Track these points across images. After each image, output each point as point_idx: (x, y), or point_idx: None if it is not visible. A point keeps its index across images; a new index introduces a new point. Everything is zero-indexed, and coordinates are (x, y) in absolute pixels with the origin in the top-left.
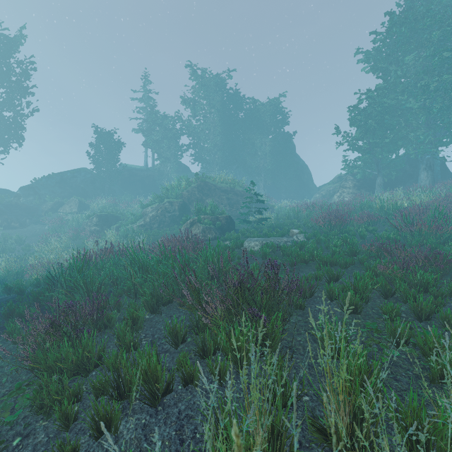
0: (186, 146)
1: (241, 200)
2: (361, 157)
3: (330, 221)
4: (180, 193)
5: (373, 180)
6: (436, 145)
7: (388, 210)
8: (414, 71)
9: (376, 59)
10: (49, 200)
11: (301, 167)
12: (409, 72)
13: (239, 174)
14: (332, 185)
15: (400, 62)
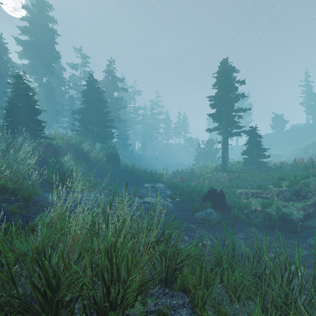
0: None
1: None
2: None
3: None
4: (307, 143)
5: None
6: None
7: None
8: None
9: None
10: None
11: None
12: None
13: None
14: None
15: None
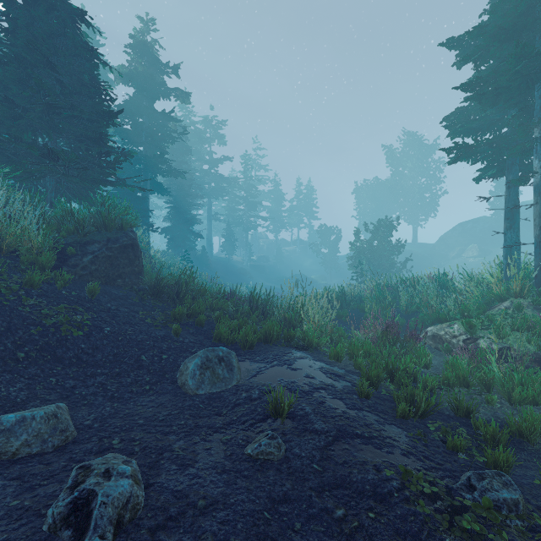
0: None
1: None
2: None
3: None
4: None
5: None
6: None
7: None
8: None
9: None
10: (454, 248)
11: None
12: None
13: None
14: None
15: None
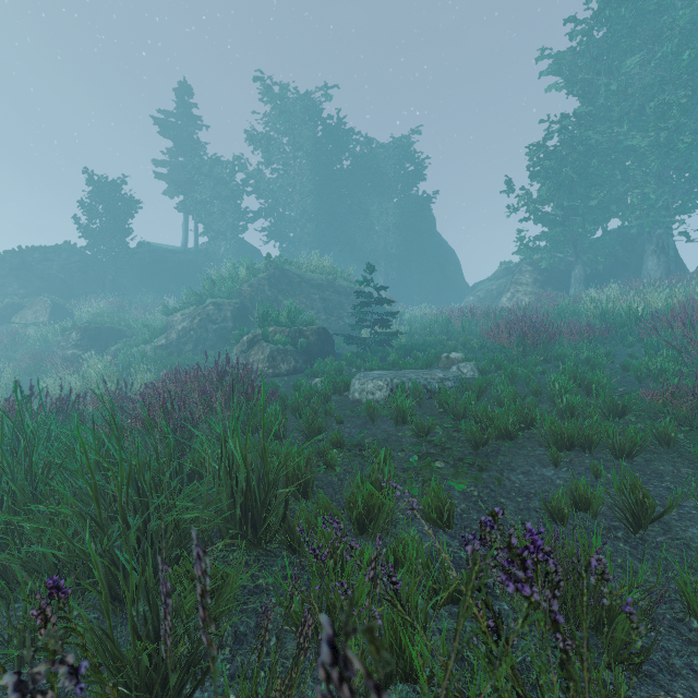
0: (253, 213)
1: (346, 303)
2: (550, 231)
3: (524, 336)
4: (237, 288)
5: (565, 272)
6: (675, 212)
7: (620, 318)
8: (642, 83)
9: (572, 68)
10: None
11: (445, 252)
12: (632, 86)
13: (343, 263)
14: (496, 281)
15: (613, 72)
